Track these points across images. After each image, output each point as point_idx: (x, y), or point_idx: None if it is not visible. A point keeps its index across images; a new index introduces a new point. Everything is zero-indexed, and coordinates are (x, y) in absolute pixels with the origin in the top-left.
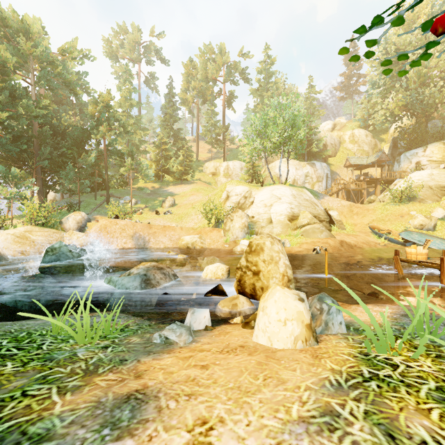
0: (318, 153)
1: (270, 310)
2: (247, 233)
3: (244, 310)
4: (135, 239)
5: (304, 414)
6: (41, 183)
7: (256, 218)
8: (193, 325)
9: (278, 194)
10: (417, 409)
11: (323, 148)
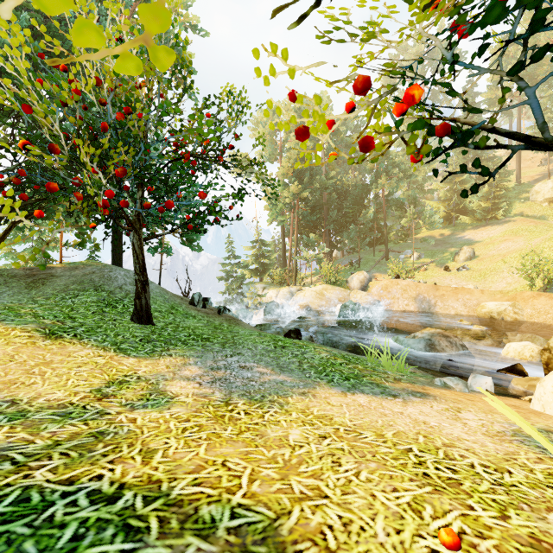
0: None
1: (546, 383)
2: None
3: None
4: (418, 302)
5: None
6: (328, 244)
7: None
8: (473, 386)
9: None
10: None
11: None
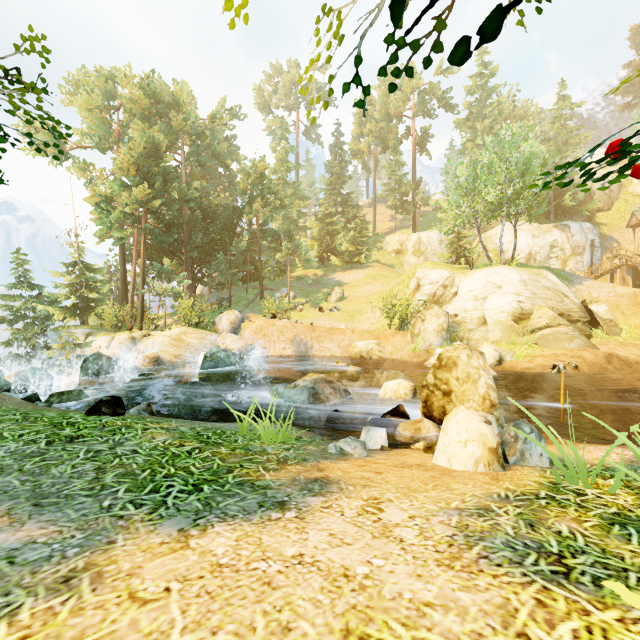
0: (574, 207)
1: (450, 430)
2: (445, 339)
3: (429, 436)
4: (296, 344)
5: (461, 507)
6: (191, 277)
7: (460, 317)
8: (368, 444)
9: (497, 280)
10: (573, 519)
11: (586, 198)
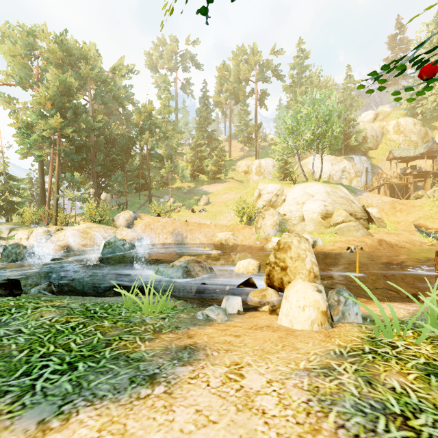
0: (356, 146)
1: (291, 298)
2: (278, 230)
3: (272, 301)
4: (175, 235)
5: (308, 367)
6: (96, 186)
7: (287, 216)
8: (228, 309)
9: (311, 191)
10: (398, 372)
11: (363, 141)
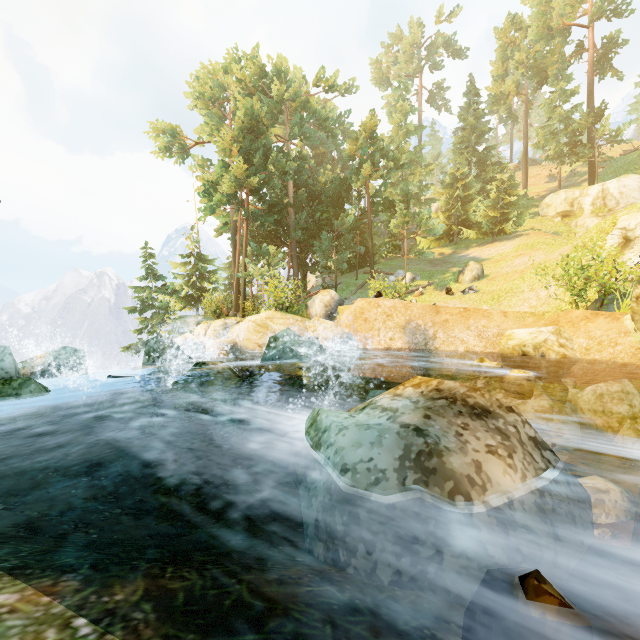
0: None
1: None
2: None
3: None
4: (409, 333)
5: None
6: (296, 263)
7: None
8: None
9: None
10: None
11: None
